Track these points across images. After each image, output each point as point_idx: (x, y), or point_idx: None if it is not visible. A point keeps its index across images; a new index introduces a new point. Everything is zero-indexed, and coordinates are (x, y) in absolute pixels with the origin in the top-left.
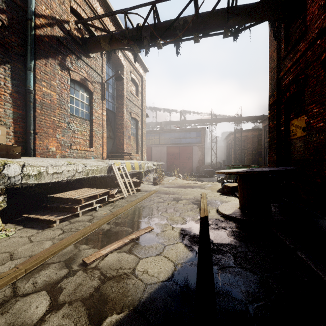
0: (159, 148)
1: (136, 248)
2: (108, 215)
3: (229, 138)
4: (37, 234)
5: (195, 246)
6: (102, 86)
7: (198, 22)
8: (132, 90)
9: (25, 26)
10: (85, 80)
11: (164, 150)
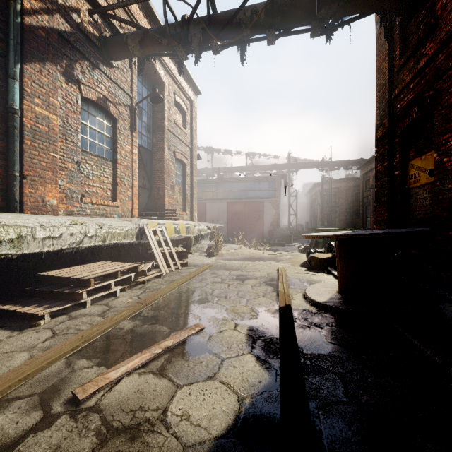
0: (217, 204)
1: (173, 364)
2: (132, 305)
3: (315, 191)
4: (8, 338)
5: (273, 360)
6: (131, 111)
7: (274, 12)
8: (177, 119)
9: (6, 10)
10: (105, 100)
11: (224, 207)
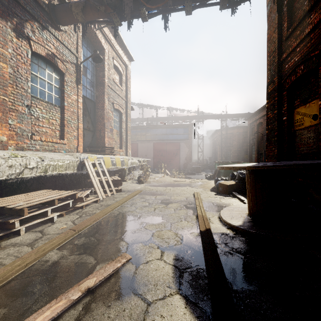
0: (146, 144)
1: (91, 315)
2: (64, 232)
3: (216, 135)
4: None
5: (204, 303)
6: (77, 68)
7: None
8: (115, 79)
9: None
10: (53, 56)
11: (151, 146)
